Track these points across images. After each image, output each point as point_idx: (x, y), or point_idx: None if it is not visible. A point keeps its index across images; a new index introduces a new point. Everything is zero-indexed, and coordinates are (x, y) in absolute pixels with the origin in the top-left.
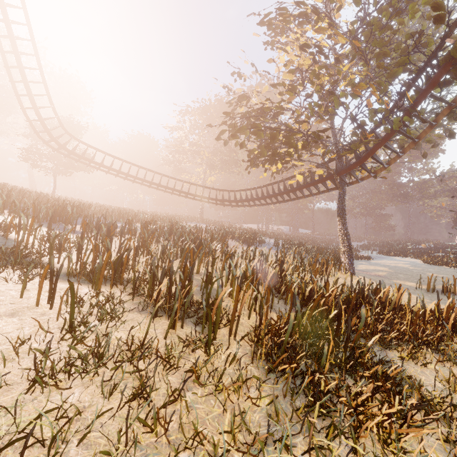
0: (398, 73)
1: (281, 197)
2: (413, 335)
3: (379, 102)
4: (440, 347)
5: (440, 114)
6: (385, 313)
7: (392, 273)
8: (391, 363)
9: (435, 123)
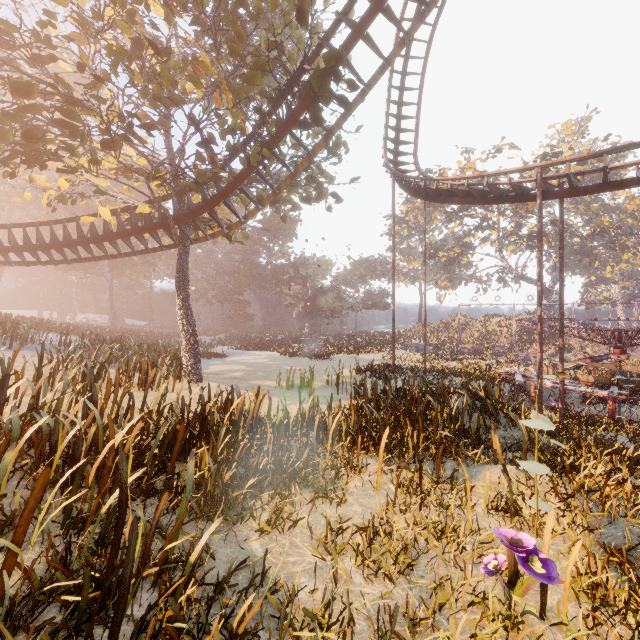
0: (256, 81)
1: (73, 251)
2: (277, 469)
3: (233, 111)
4: (309, 476)
5: (300, 164)
6: (240, 438)
7: (250, 372)
8: (244, 568)
9: (295, 174)
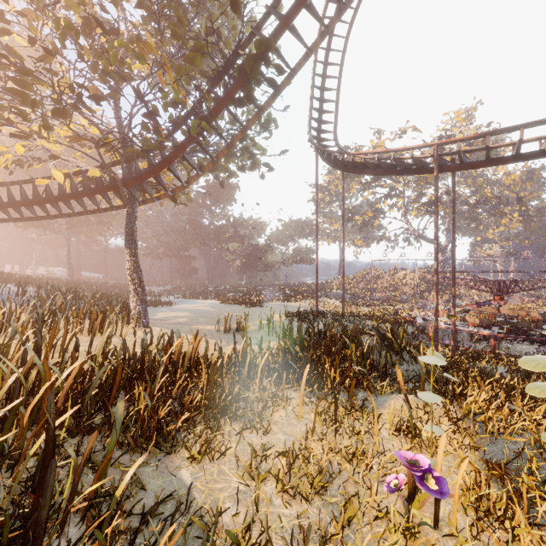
0: (196, 62)
1: (29, 210)
2: (210, 403)
3: (175, 87)
4: (239, 409)
5: (235, 136)
6: (178, 377)
7: (193, 318)
8: (171, 498)
9: (231, 145)
